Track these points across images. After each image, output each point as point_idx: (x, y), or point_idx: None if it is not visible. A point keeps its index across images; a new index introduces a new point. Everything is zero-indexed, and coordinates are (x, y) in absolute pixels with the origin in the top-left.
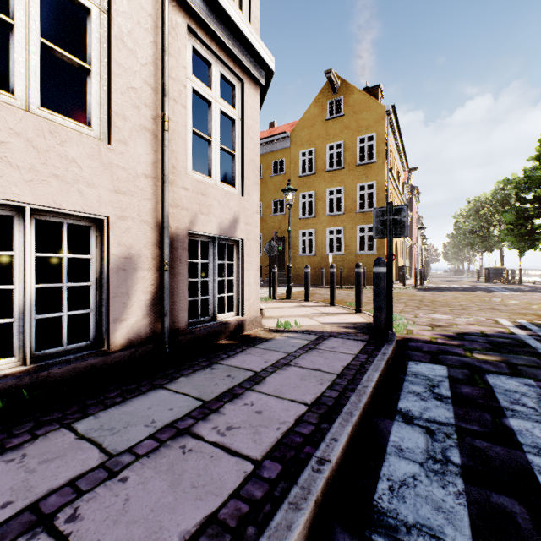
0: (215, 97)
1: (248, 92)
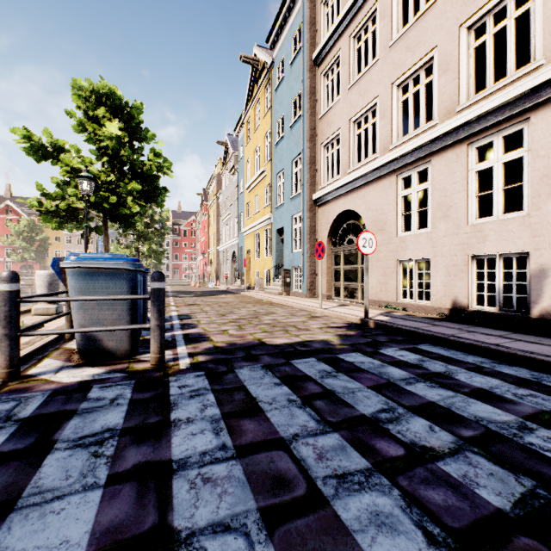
0: None
1: None
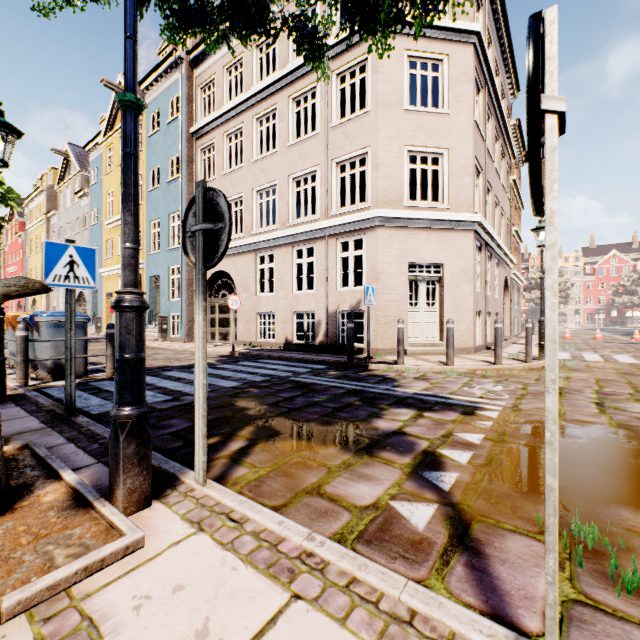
0: (351, 253)
1: (368, 236)
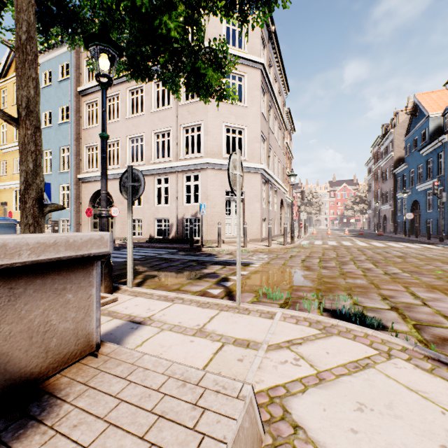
0: (192, 183)
1: (202, 174)
